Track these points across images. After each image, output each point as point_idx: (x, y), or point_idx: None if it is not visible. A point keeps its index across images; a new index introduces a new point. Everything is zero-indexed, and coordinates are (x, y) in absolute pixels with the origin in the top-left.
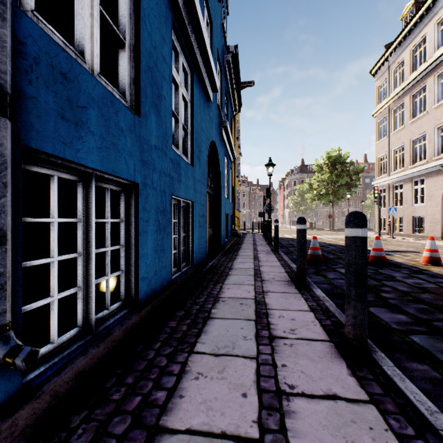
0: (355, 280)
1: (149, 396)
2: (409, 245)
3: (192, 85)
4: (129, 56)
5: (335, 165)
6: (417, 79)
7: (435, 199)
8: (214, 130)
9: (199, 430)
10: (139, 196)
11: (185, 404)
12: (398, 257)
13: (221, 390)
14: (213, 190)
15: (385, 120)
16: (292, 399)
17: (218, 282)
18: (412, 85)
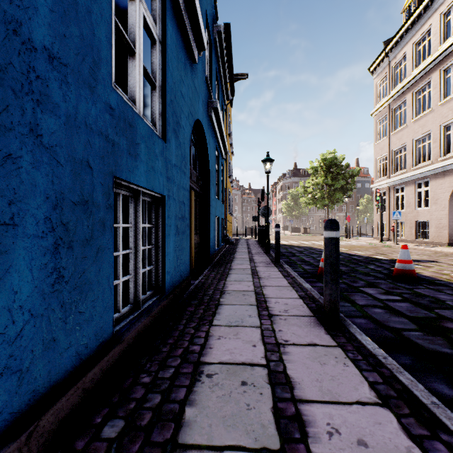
0: None
1: None
2: (419, 252)
3: (163, 17)
4: None
5: (330, 167)
6: (420, 75)
7: (441, 203)
8: (201, 108)
9: None
10: None
11: None
12: (421, 269)
13: None
14: (200, 187)
15: (384, 119)
16: None
17: (203, 320)
18: (415, 81)
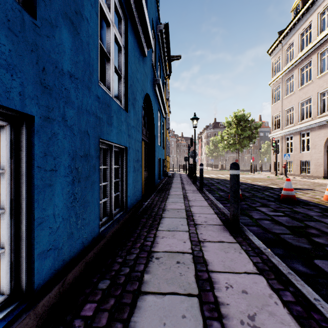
0: None
1: None
2: (302, 183)
3: (126, 31)
4: None
5: (240, 122)
6: (304, 56)
7: (318, 148)
8: (149, 85)
9: None
10: (34, 134)
11: None
12: (301, 195)
13: None
14: (148, 138)
15: (279, 87)
16: None
17: (152, 227)
18: (300, 61)
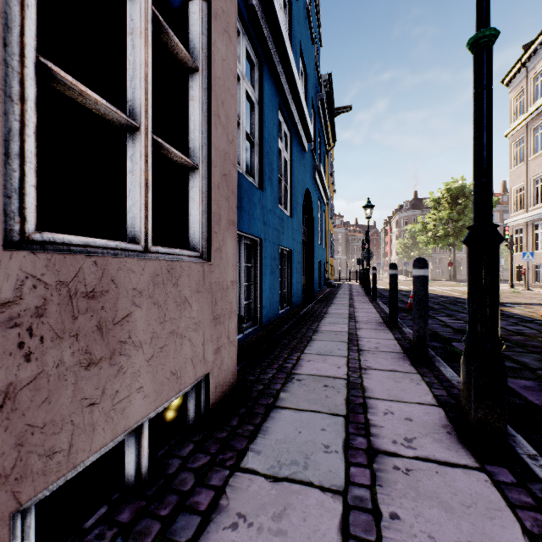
0: (418, 306)
1: (282, 365)
2: None
3: (290, 145)
4: (256, 150)
5: (457, 198)
6: None
7: None
8: (308, 177)
9: (314, 375)
10: (262, 247)
11: (304, 368)
12: (517, 309)
13: (324, 365)
14: (306, 237)
15: (522, 141)
16: (368, 370)
17: (315, 321)
18: None
